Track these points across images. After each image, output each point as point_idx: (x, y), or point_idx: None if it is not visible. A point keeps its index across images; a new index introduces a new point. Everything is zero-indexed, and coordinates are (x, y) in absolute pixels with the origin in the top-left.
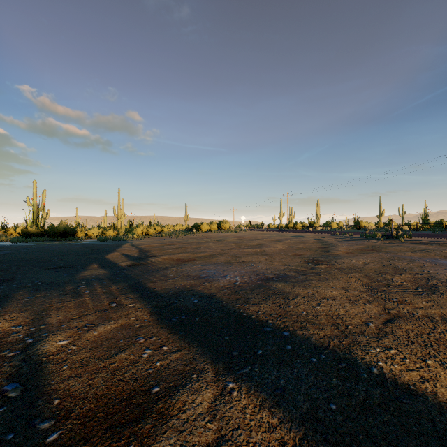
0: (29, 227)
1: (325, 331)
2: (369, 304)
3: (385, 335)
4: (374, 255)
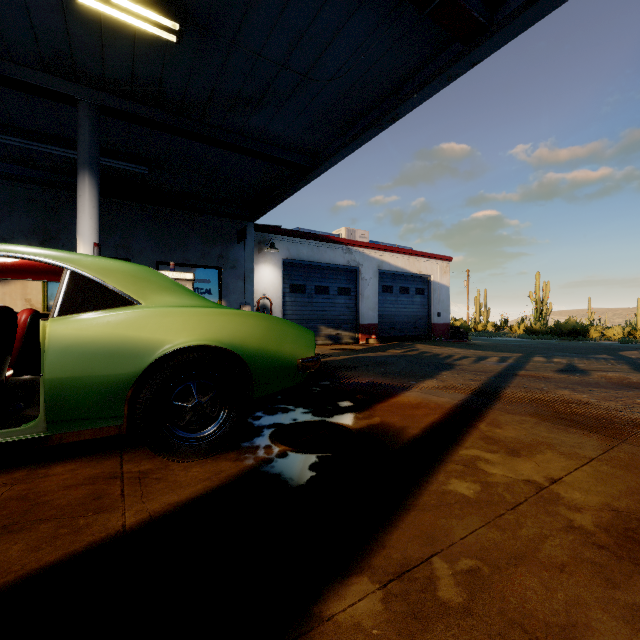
0: (533, 324)
1: None
2: None
3: None
4: None
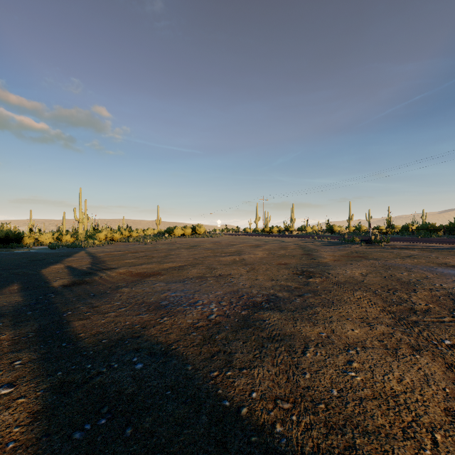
0: None
1: None
2: (421, 357)
3: None
4: (365, 264)
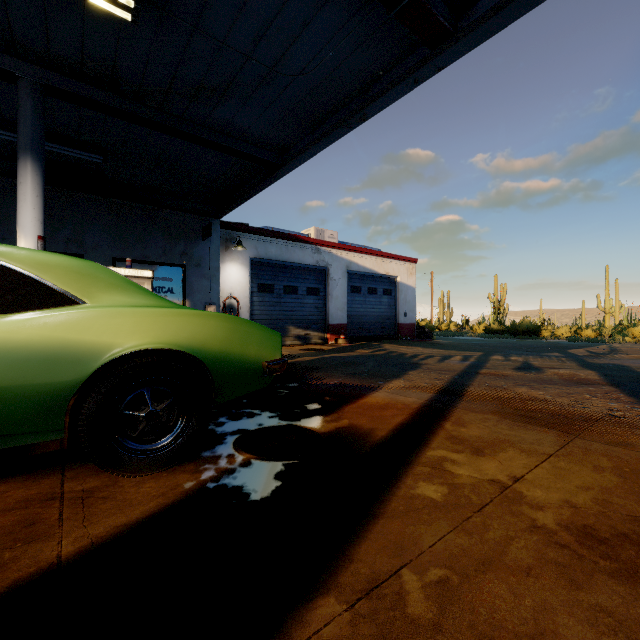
0: (492, 324)
1: None
2: None
3: None
4: None
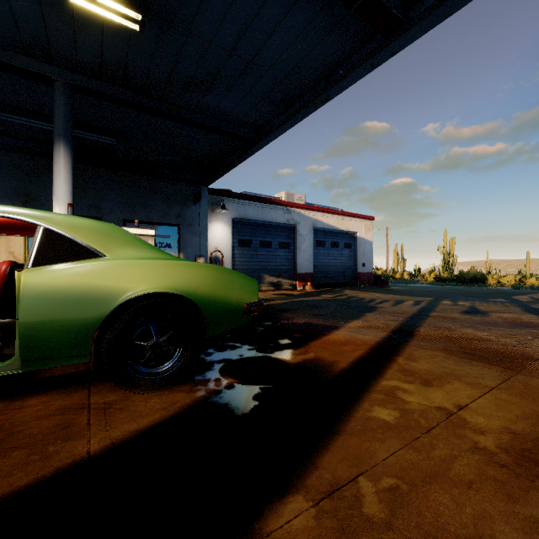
0: (442, 273)
1: None
2: None
3: None
4: None
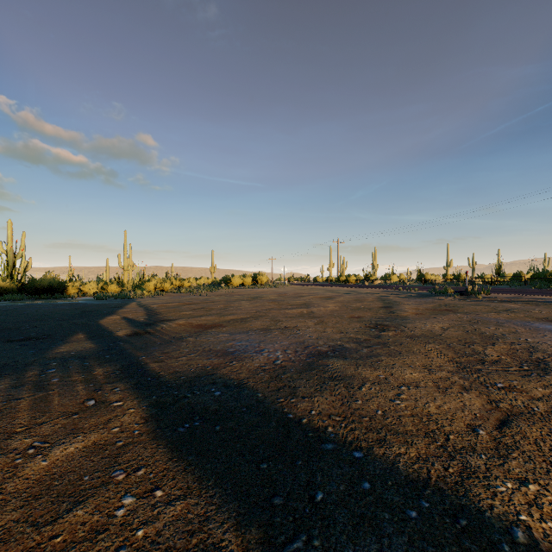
0: (1, 281)
1: (418, 447)
2: (468, 394)
3: (509, 452)
4: (451, 318)
